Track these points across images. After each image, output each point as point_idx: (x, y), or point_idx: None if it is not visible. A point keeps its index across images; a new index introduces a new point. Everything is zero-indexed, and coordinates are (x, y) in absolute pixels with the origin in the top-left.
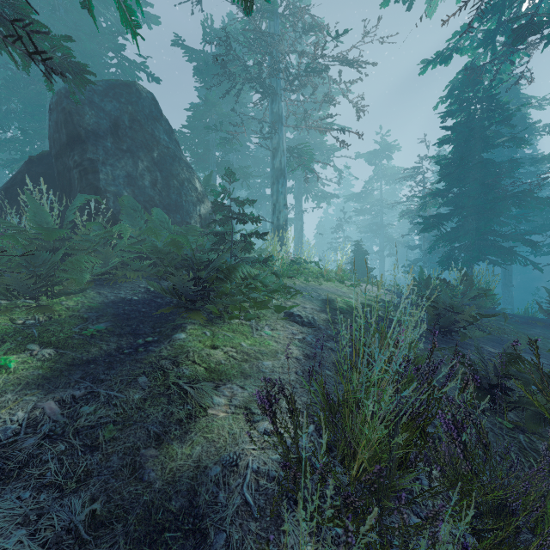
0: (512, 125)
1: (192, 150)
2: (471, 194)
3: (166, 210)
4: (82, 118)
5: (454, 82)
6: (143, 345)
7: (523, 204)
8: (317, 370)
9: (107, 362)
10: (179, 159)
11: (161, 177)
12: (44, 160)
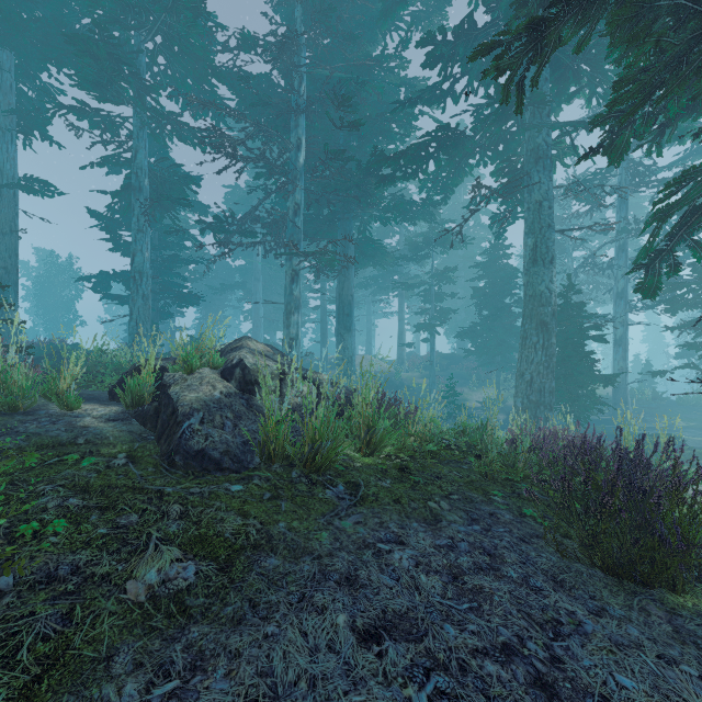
0: None
1: None
2: None
3: None
4: None
5: None
6: None
7: None
8: None
9: None
10: None
11: None
12: None
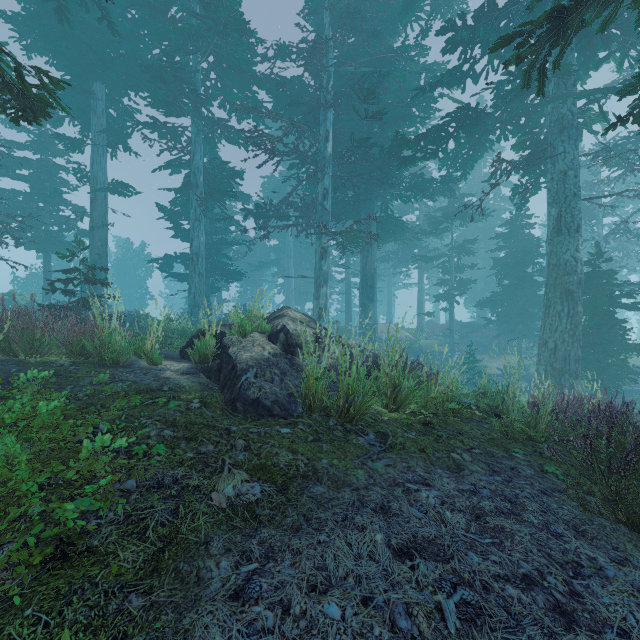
0: None
1: None
2: None
3: None
4: None
5: None
6: None
7: None
8: None
9: None
10: None
11: None
12: None
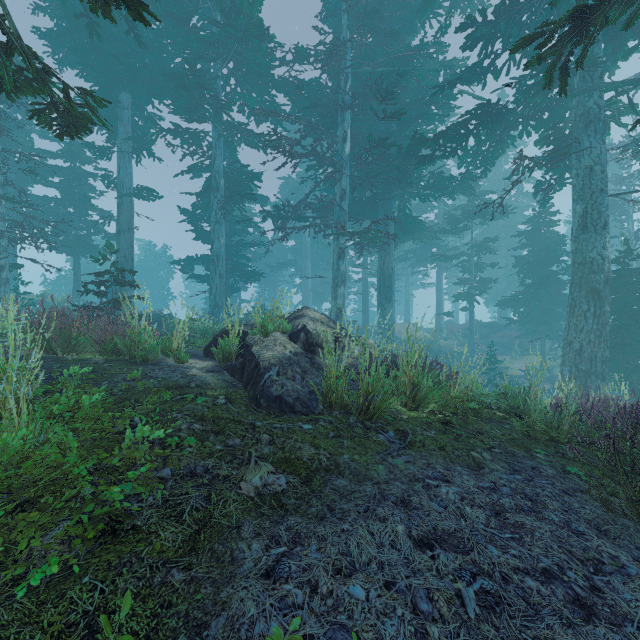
0: None
1: None
2: None
3: None
4: None
5: None
6: None
7: None
8: None
9: None
10: None
11: None
12: None
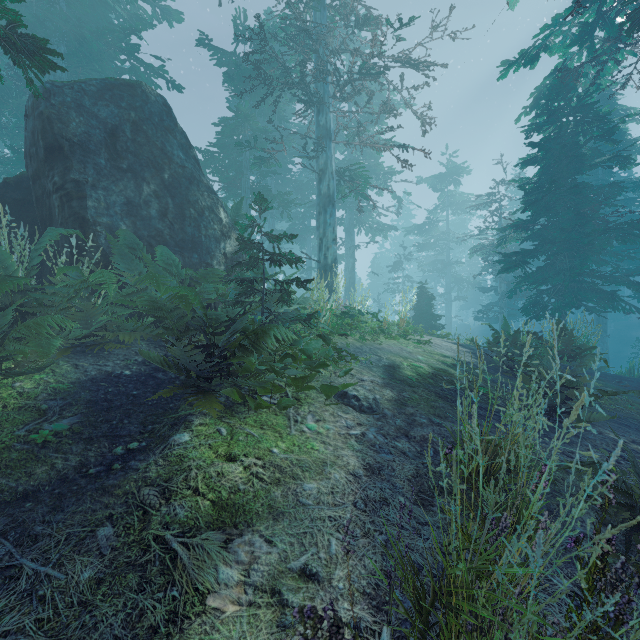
0: (615, 140)
1: (222, 173)
2: (564, 226)
3: (178, 248)
4: (65, 126)
5: (540, 88)
6: (121, 456)
7: (630, 238)
8: (387, 498)
9: (56, 495)
10: (198, 181)
11: (174, 205)
12: (23, 183)
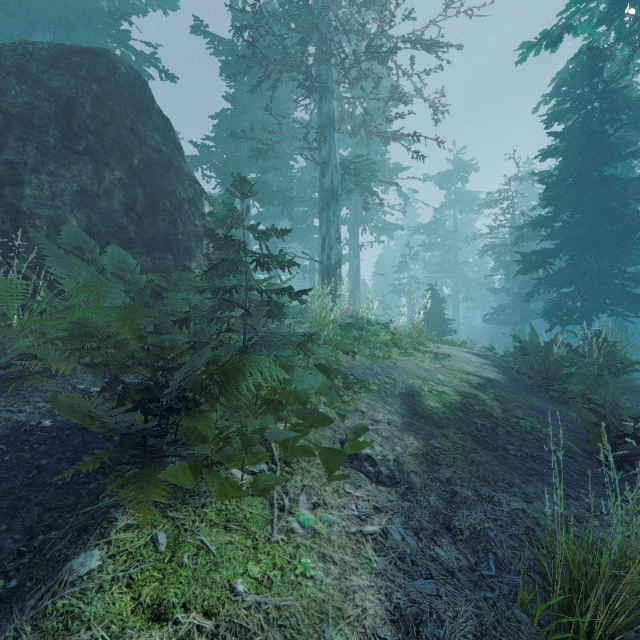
0: None
1: (218, 168)
2: (592, 223)
3: (147, 248)
4: (0, 94)
5: (562, 74)
6: None
7: None
8: None
9: None
10: (176, 169)
11: (144, 195)
12: None
